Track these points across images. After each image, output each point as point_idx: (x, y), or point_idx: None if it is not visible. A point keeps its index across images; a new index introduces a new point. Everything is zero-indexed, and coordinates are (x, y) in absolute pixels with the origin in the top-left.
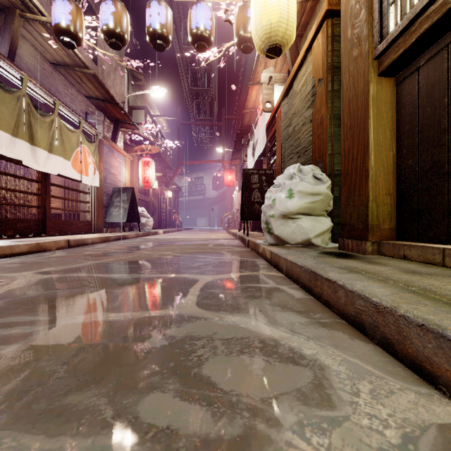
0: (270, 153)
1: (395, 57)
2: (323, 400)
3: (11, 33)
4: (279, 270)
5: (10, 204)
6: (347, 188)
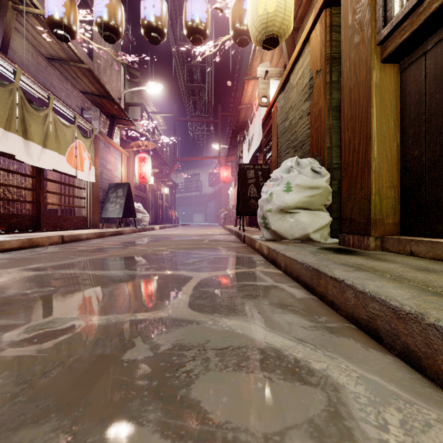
0: (266, 148)
1: (401, 41)
2: (343, 438)
3: (4, 25)
4: (277, 267)
5: (3, 199)
6: (347, 181)
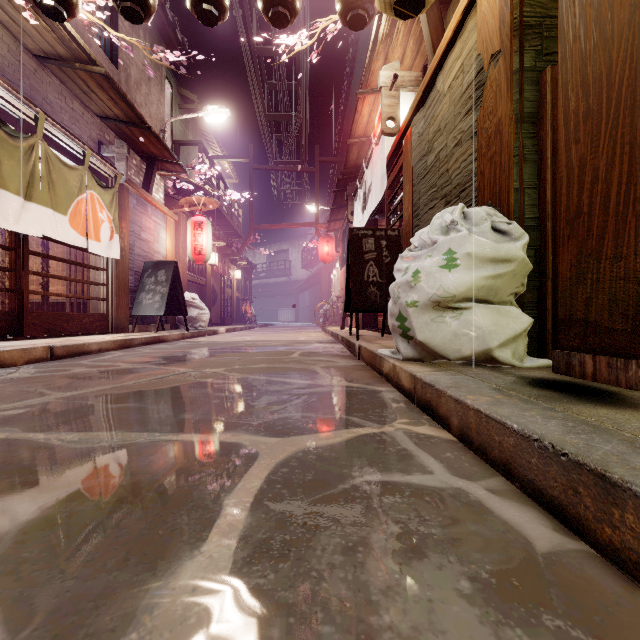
0: (392, 206)
1: None
2: None
3: None
4: (437, 421)
5: None
6: (576, 245)
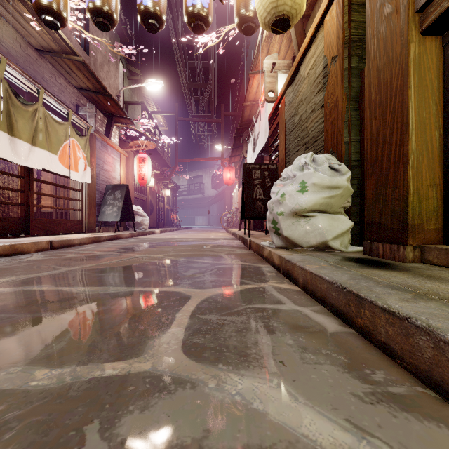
0: (272, 148)
1: None
2: None
3: None
4: (292, 282)
5: None
6: (375, 179)
